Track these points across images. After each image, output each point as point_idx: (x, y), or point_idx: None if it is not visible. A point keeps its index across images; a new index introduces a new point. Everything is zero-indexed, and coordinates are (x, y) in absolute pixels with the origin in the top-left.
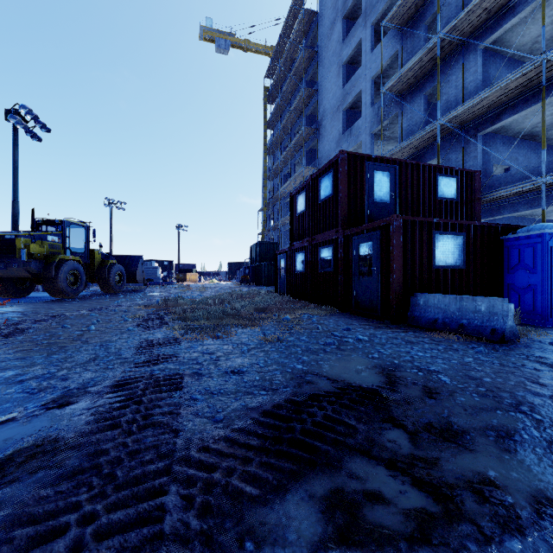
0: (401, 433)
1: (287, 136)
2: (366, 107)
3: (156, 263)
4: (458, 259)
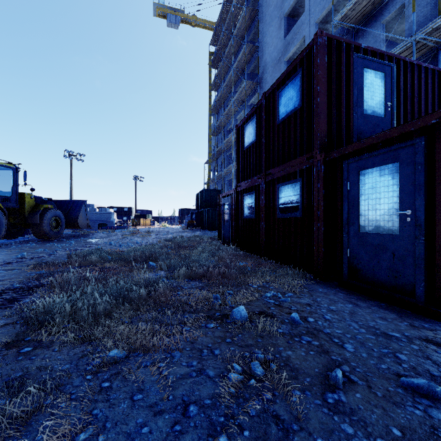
0: None
1: (229, 94)
2: None
3: (112, 209)
4: None
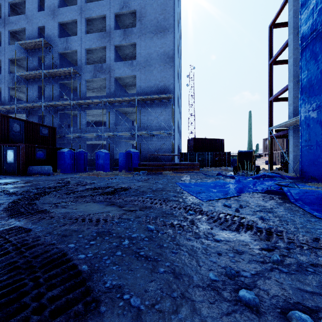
0: (22, 183)
1: None
2: (5, 71)
3: None
4: (44, 156)
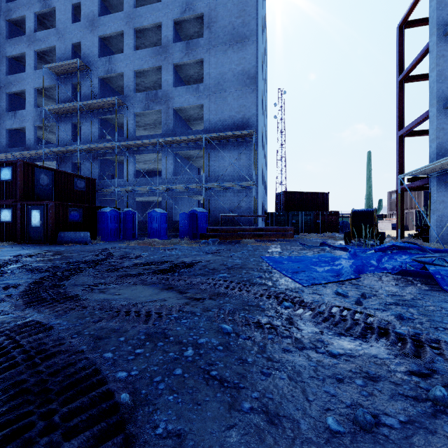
0: (50, 255)
1: None
2: (31, 105)
3: None
4: (79, 219)
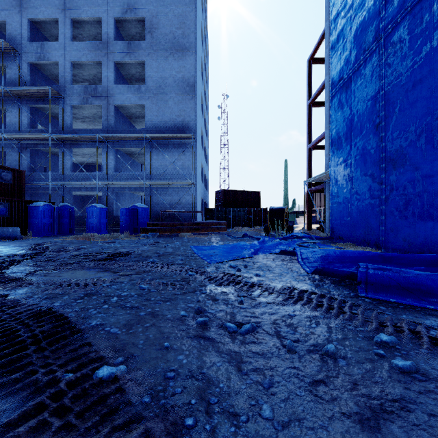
0: None
1: None
2: None
3: None
4: (6, 213)
